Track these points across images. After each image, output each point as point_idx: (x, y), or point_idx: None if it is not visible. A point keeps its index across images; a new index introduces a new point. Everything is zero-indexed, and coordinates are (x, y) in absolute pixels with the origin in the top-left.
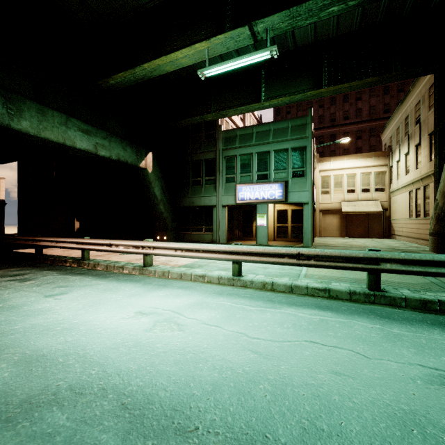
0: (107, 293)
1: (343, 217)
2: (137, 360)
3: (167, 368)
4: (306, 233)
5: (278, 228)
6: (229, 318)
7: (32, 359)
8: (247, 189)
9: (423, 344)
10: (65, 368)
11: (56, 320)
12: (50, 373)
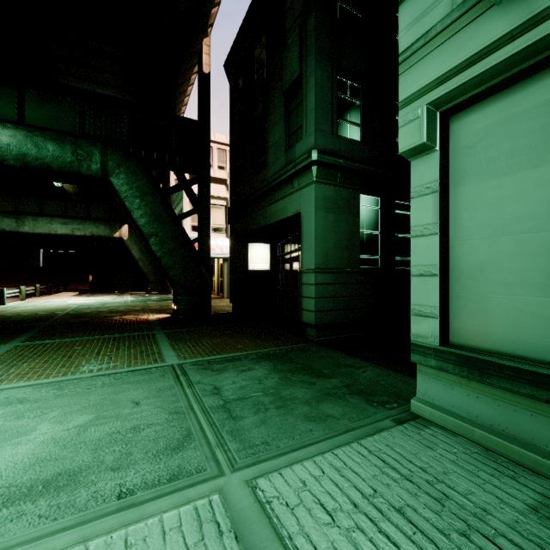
0: None
1: None
2: None
3: None
4: None
5: (220, 282)
6: None
7: None
8: None
9: None
10: None
11: None
12: None
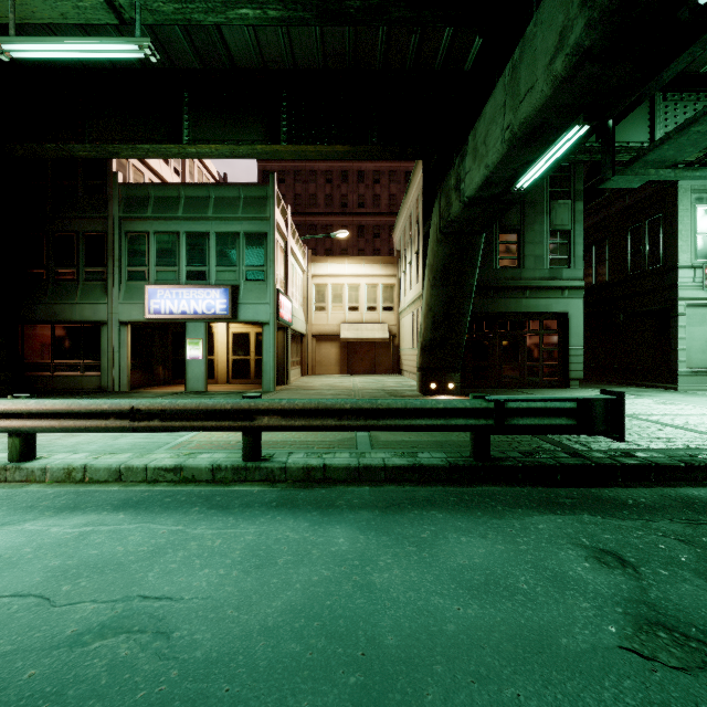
0: None
1: (344, 346)
2: None
3: None
4: (268, 371)
5: (235, 363)
6: None
7: None
8: (166, 294)
9: (208, 549)
10: None
11: None
12: None
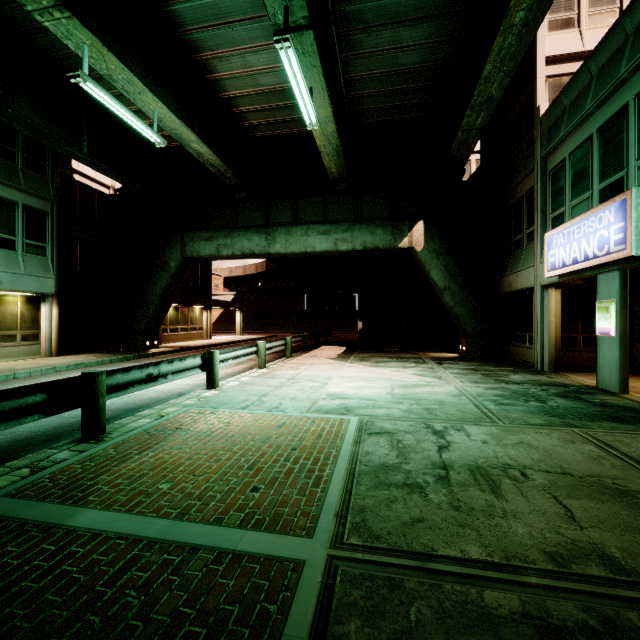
0: None
1: None
2: None
3: None
4: None
5: None
6: None
7: None
8: (558, 240)
9: None
10: None
11: None
12: None
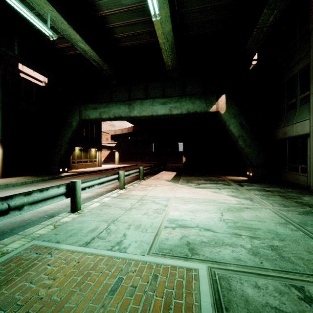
0: None
1: None
2: None
3: None
4: None
5: None
6: None
7: None
8: None
9: None
10: None
11: None
12: None
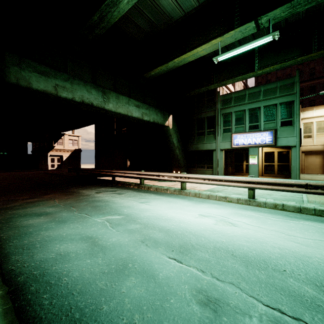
0: (171, 203)
1: None
2: (222, 237)
3: (243, 243)
4: (294, 170)
5: (265, 166)
6: (263, 223)
7: (165, 230)
8: (241, 137)
9: None
10: (186, 236)
11: (158, 215)
12: (180, 237)
